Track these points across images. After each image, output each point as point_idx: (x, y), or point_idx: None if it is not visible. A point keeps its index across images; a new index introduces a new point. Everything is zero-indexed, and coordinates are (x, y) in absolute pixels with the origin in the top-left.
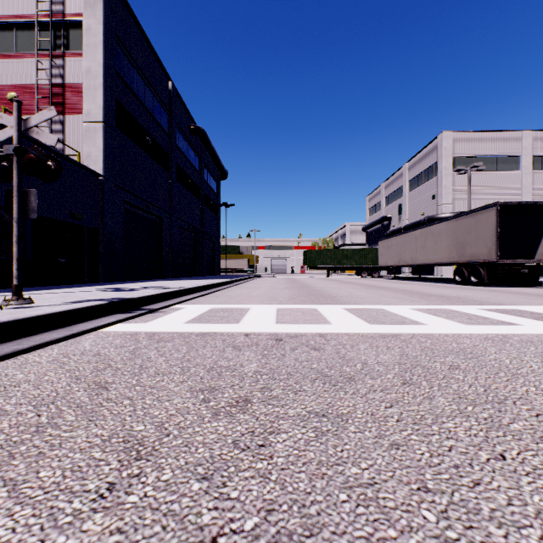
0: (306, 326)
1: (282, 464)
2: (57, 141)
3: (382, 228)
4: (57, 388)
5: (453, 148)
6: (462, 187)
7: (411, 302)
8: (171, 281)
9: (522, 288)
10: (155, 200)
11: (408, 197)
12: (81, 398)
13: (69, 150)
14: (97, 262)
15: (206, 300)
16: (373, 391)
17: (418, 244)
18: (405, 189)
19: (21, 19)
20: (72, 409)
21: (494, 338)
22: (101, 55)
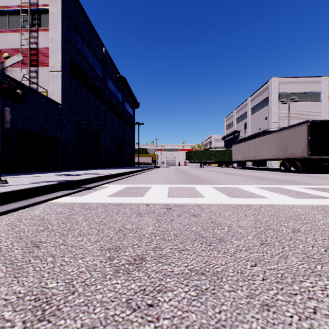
0: (188, 199)
1: (167, 328)
2: (23, 76)
3: (234, 138)
4: (2, 246)
5: (278, 87)
6: (284, 111)
7: (255, 183)
8: (104, 170)
9: (324, 174)
10: (94, 120)
11: (250, 118)
12: (16, 255)
13: (41, 89)
14: (58, 158)
15: (124, 182)
16: (239, 251)
17: (257, 147)
18: (248, 113)
19: (11, 8)
20: (5, 266)
21: (318, 208)
22: (60, 30)
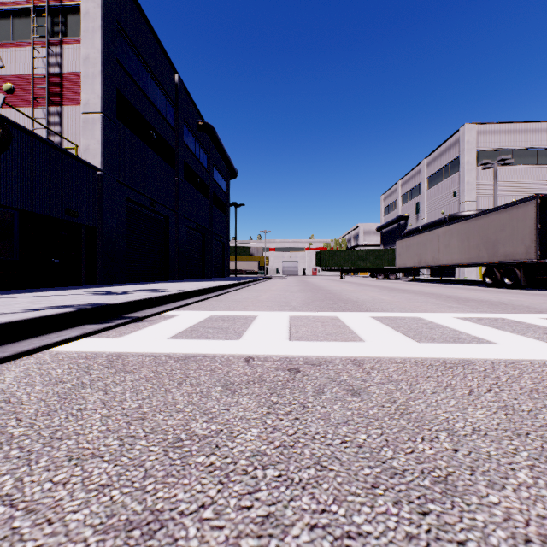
0: (330, 344)
1: None
2: (3, 100)
3: (398, 228)
4: None
5: (477, 141)
6: (487, 182)
7: (451, 308)
8: (175, 283)
9: None
10: (160, 198)
11: (427, 194)
12: None
13: (67, 143)
14: (95, 263)
15: (207, 305)
16: (525, 543)
17: (441, 244)
18: (423, 186)
19: (18, 5)
20: None
21: None
22: (100, 41)
